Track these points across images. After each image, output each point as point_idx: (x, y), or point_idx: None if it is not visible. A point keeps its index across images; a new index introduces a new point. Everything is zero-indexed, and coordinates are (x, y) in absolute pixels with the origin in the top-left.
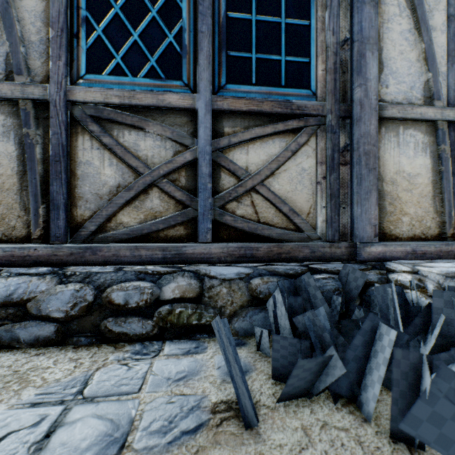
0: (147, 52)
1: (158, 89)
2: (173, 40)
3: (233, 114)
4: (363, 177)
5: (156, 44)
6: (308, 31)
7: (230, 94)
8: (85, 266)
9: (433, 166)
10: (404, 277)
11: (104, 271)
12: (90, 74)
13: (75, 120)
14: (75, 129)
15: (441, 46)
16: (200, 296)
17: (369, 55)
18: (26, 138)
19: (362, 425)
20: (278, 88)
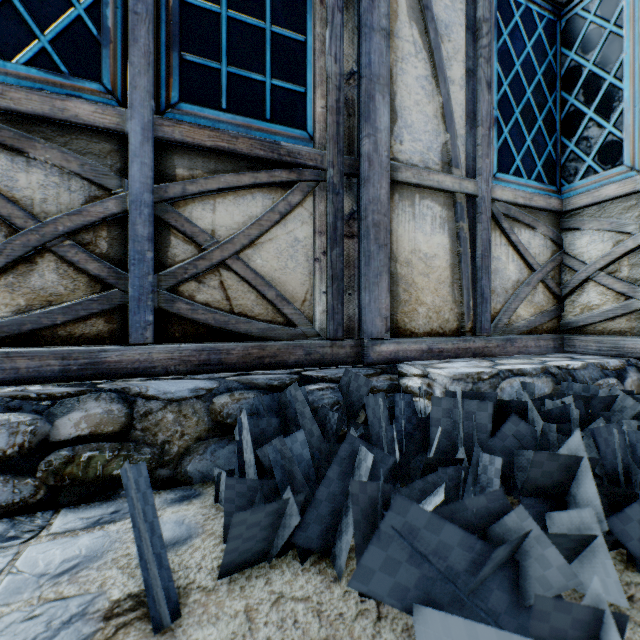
0: (33, 24)
1: (54, 90)
2: (84, 13)
3: (191, 149)
4: (372, 255)
5: (50, 13)
6: (304, 50)
7: (187, 119)
8: None
9: (452, 246)
10: (415, 382)
11: None
12: None
13: None
14: None
15: (460, 104)
16: (127, 430)
17: (379, 98)
18: None
19: (329, 587)
20: (261, 122)
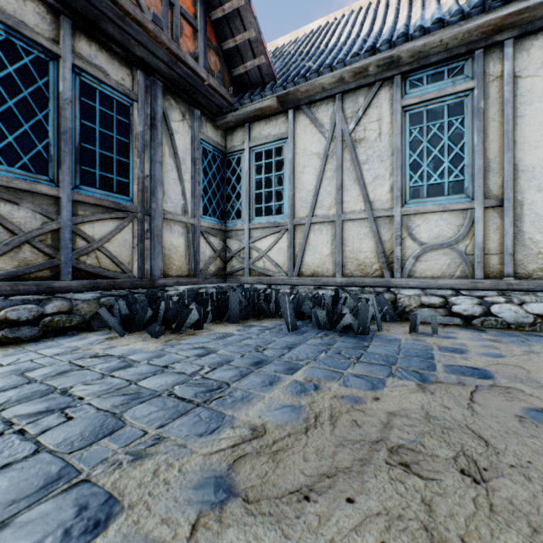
0: (21, 152)
1: (30, 179)
2: (42, 149)
3: (85, 203)
4: (156, 246)
5: (28, 148)
6: (129, 166)
7: (83, 192)
8: None
9: (186, 243)
10: (173, 292)
11: None
12: None
13: None
14: None
15: (189, 189)
16: (71, 310)
17: (159, 188)
18: None
19: None
20: (112, 193)
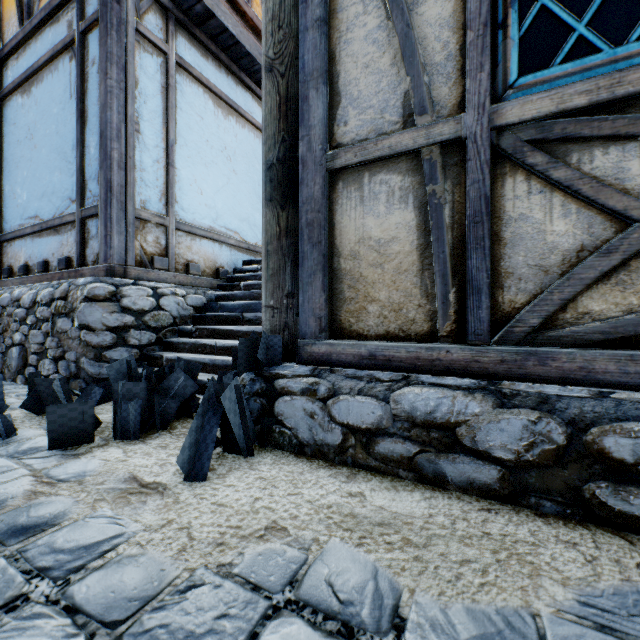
0: None
1: None
2: None
3: None
4: None
5: None
6: None
7: None
8: (527, 383)
9: None
10: None
11: (569, 394)
12: (525, 75)
13: (498, 156)
14: (500, 170)
15: None
16: None
17: None
18: (431, 198)
19: None
20: None
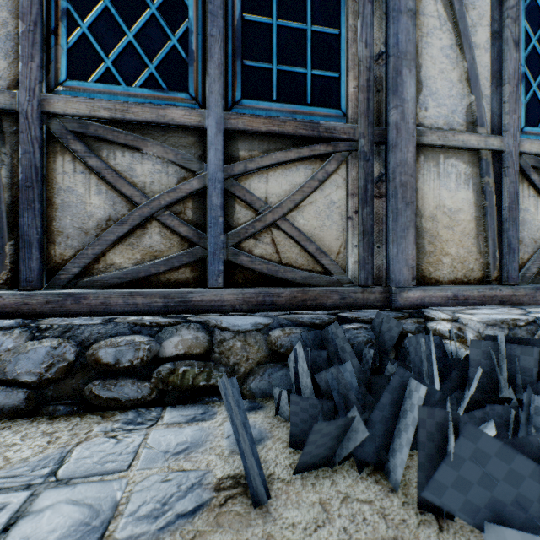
0: (145, 57)
1: (158, 102)
2: (177, 43)
3: (250, 135)
4: (400, 212)
5: (155, 47)
6: (338, 41)
7: (247, 112)
8: (65, 318)
9: (476, 200)
10: (444, 326)
11: (89, 323)
12: (72, 80)
13: (52, 136)
14: (53, 148)
15: (485, 66)
16: (208, 352)
17: (406, 72)
18: None
19: (388, 496)
20: (303, 106)
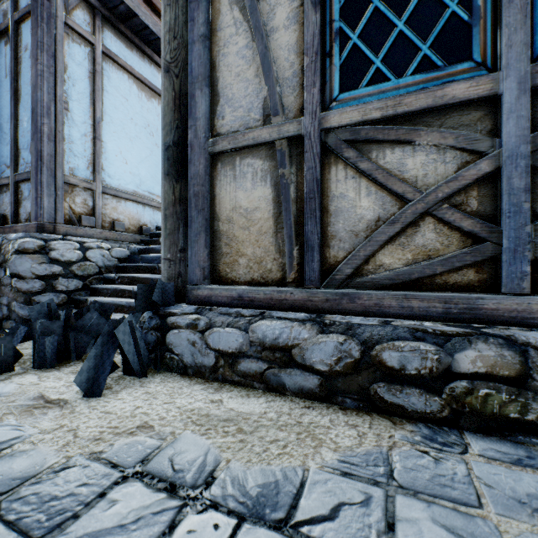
0: (416, 40)
1: (432, 84)
2: (455, 8)
3: None
4: None
5: (429, 24)
6: None
7: None
8: (342, 316)
9: None
10: None
11: (366, 323)
12: (344, 92)
13: (327, 150)
14: (327, 160)
15: None
16: (522, 377)
17: None
18: (281, 179)
19: None
20: None
